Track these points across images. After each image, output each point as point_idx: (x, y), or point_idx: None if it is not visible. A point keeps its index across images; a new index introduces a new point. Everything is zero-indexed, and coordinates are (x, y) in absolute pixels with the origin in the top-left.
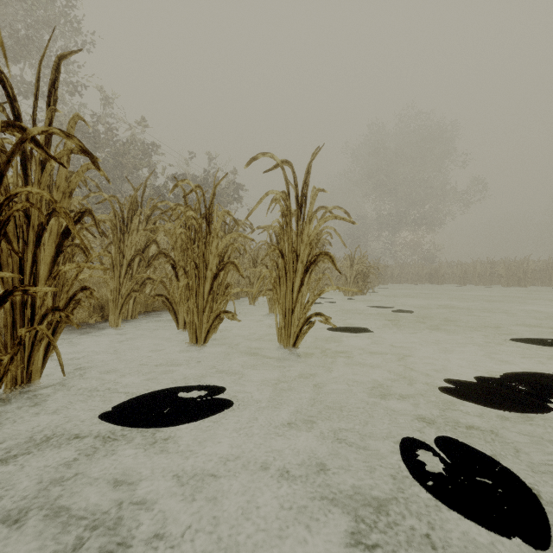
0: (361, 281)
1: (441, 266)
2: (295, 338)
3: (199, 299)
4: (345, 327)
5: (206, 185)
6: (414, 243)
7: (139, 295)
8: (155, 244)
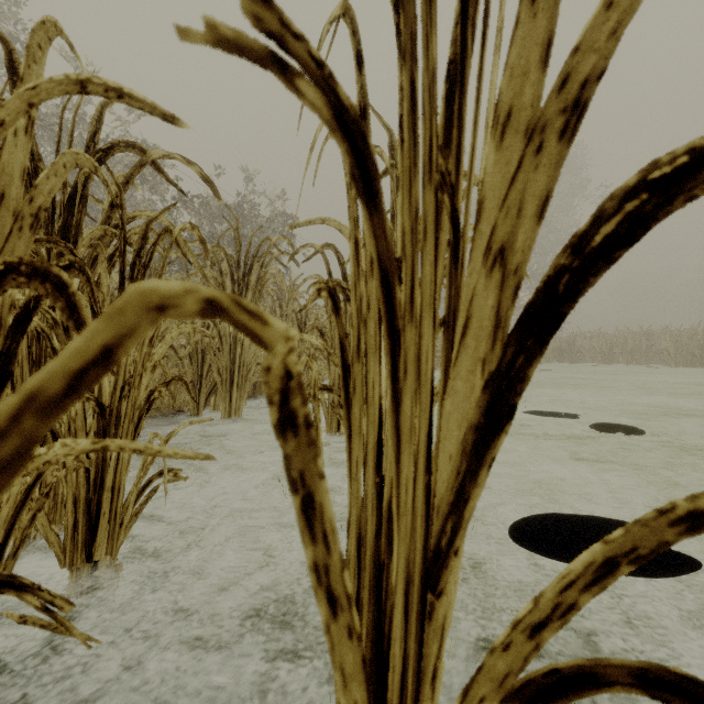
0: None
1: (576, 338)
2: None
3: None
4: (558, 516)
5: (241, 216)
6: None
7: None
8: None
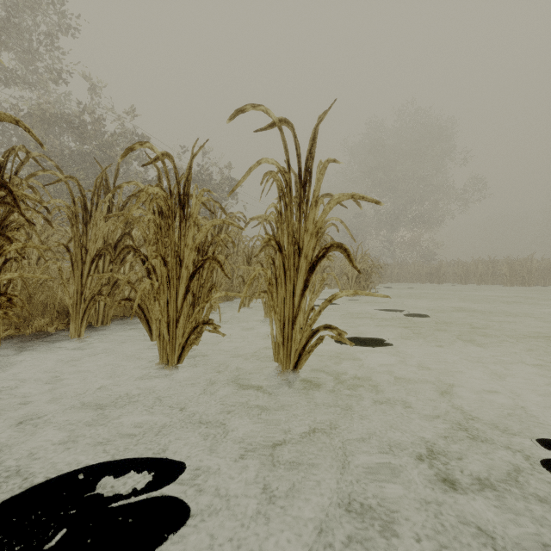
0: (363, 280)
1: (442, 265)
2: (297, 357)
3: (169, 306)
4: (356, 337)
5: (200, 180)
6: (413, 241)
7: (105, 298)
8: (128, 237)
